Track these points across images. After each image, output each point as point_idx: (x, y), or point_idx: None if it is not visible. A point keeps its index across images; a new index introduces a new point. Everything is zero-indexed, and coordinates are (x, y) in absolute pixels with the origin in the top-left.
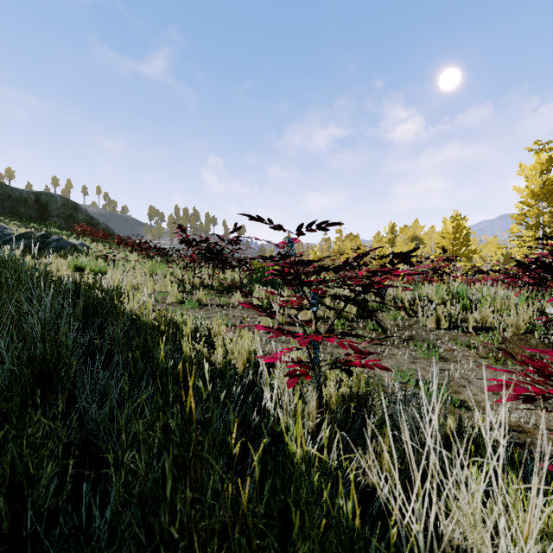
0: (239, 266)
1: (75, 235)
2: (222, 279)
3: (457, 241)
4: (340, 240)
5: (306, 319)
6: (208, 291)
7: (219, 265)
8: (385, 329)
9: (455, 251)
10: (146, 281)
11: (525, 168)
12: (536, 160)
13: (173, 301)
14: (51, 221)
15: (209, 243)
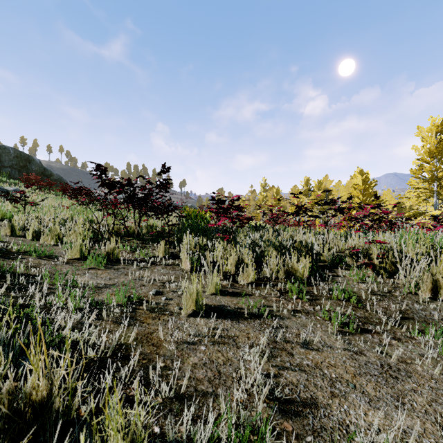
0: (166, 212)
1: (23, 183)
2: (150, 226)
3: (366, 192)
4: (263, 192)
5: (248, 281)
6: (132, 241)
7: (146, 211)
8: (358, 298)
9: (365, 200)
10: (55, 229)
11: (422, 130)
12: (431, 123)
13: (75, 257)
14: (1, 171)
15: (132, 185)
